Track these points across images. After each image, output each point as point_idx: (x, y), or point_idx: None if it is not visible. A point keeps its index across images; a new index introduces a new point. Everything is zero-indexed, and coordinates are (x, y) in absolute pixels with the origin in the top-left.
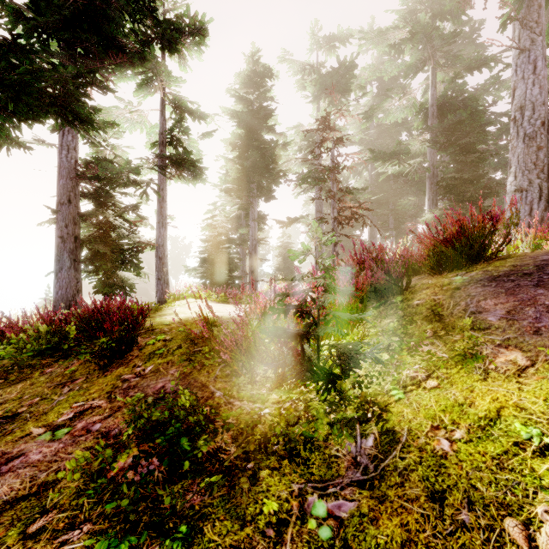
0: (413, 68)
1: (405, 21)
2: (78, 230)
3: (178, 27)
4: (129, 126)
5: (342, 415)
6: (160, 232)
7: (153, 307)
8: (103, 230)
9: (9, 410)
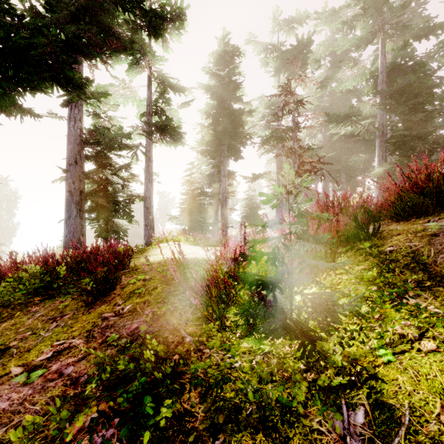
0: (364, 40)
1: (356, 0)
2: (83, 185)
3: (161, 14)
4: (123, 100)
5: (324, 380)
6: (147, 186)
7: (140, 249)
8: (102, 185)
9: (4, 343)
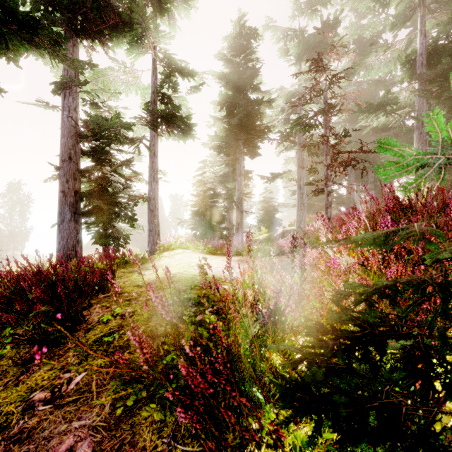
0: (401, 17)
1: None
2: (78, 185)
3: None
4: (124, 88)
5: None
6: (152, 185)
7: (139, 259)
8: (102, 185)
9: None
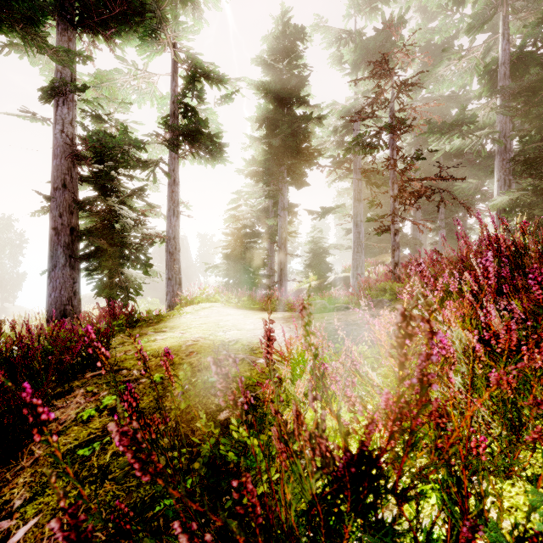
0: (480, 17)
1: None
2: (75, 220)
3: None
4: (136, 98)
5: None
6: (171, 221)
7: (153, 316)
8: (107, 221)
9: None
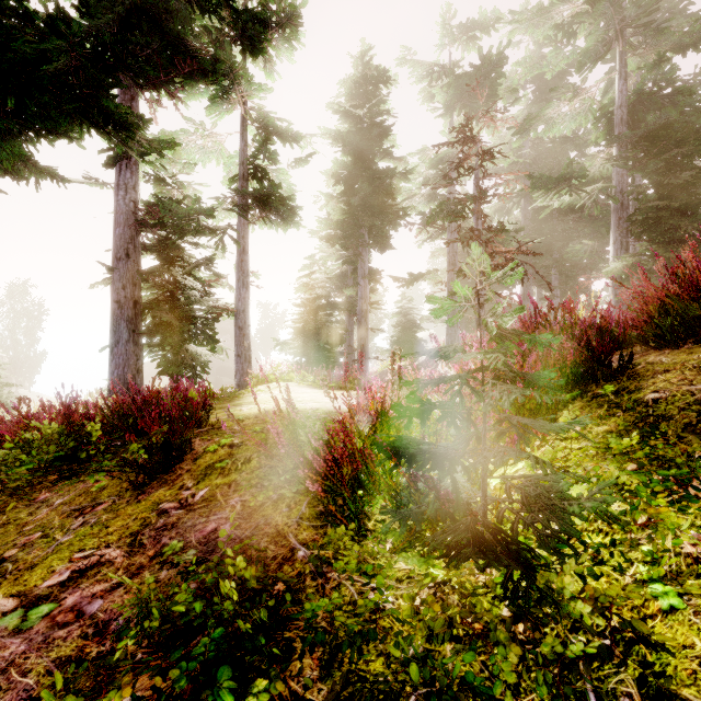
0: (592, 54)
1: None
2: (138, 292)
3: (263, 16)
4: (201, 157)
5: (553, 646)
6: (240, 293)
7: (228, 393)
8: (170, 292)
9: None
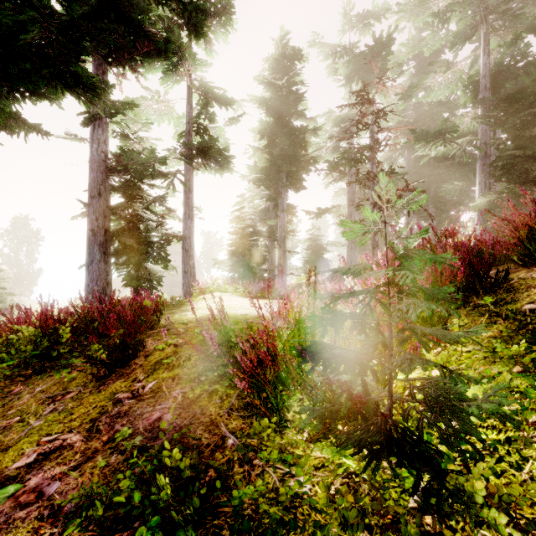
0: (462, 35)
1: None
2: (108, 223)
3: (204, 7)
4: (157, 118)
5: None
6: (187, 223)
7: (176, 301)
8: (132, 223)
9: None
